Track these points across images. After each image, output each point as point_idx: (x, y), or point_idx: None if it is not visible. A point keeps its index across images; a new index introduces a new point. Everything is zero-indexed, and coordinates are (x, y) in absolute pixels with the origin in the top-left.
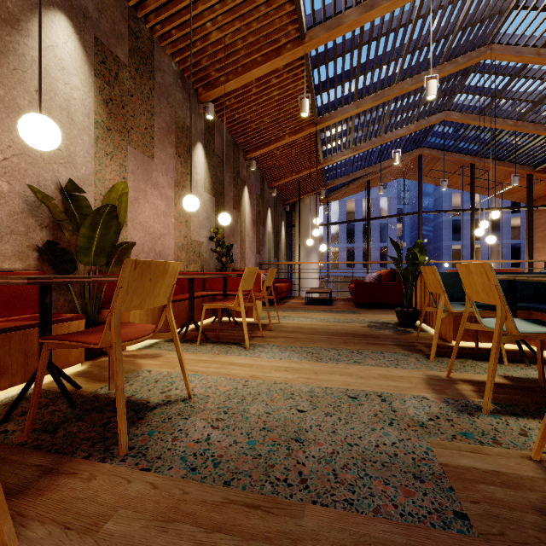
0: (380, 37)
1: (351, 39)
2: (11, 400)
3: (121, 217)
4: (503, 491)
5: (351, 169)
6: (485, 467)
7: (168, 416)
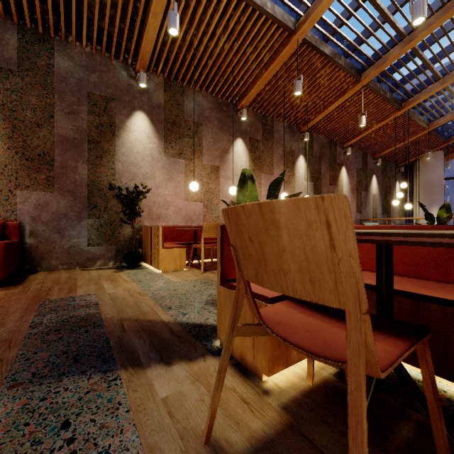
0: (436, 41)
1: (407, 56)
2: None
3: None
4: None
5: None
6: None
7: None
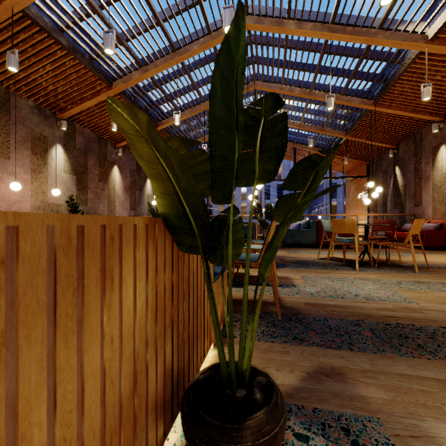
0: (168, 81)
1: (150, 83)
2: None
3: None
4: None
5: None
6: None
7: None
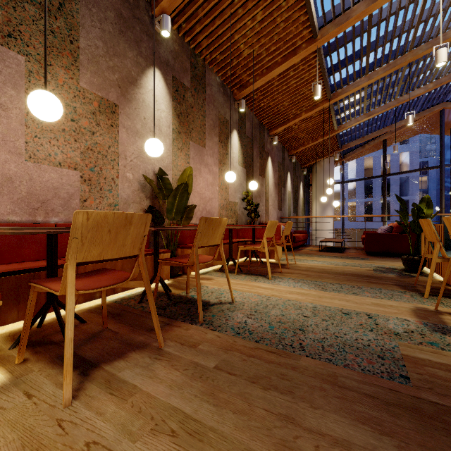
0: (388, 17)
1: (360, 26)
2: (139, 294)
3: (189, 189)
4: (445, 373)
5: (365, 131)
6: (438, 360)
7: (221, 309)
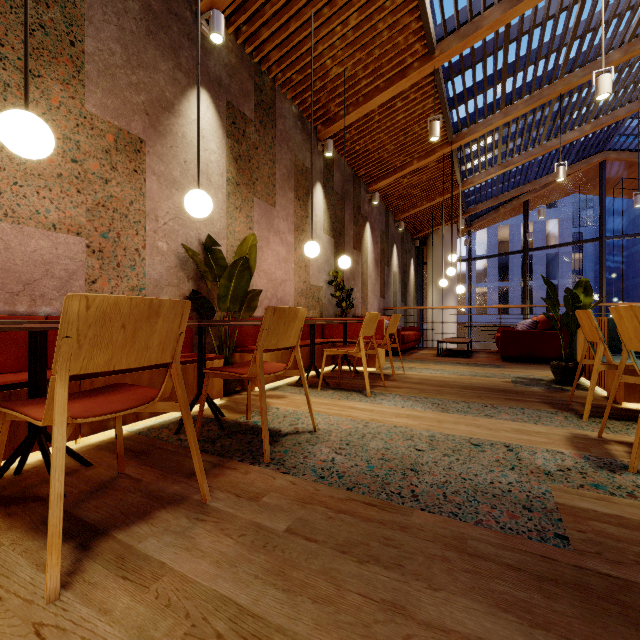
0: (532, 29)
1: (494, 40)
2: (176, 420)
3: (251, 267)
4: (617, 529)
5: (500, 189)
6: (607, 511)
7: (298, 442)
